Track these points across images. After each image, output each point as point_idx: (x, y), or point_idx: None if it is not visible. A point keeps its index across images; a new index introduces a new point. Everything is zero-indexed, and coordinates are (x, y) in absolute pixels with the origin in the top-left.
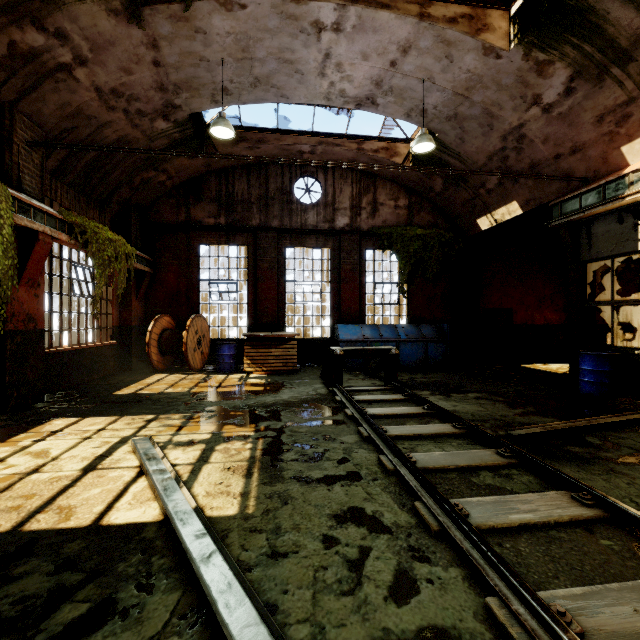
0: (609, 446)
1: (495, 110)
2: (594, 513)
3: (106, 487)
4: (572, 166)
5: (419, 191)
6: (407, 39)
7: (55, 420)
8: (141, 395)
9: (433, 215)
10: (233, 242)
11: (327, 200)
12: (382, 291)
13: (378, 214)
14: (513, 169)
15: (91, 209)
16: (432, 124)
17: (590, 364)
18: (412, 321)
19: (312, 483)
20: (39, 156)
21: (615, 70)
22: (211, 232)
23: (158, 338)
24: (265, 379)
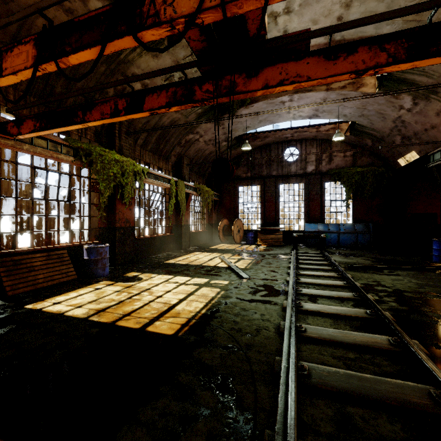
0: (388, 272)
1: (382, 112)
2: (337, 276)
3: (215, 262)
4: (435, 134)
5: (359, 145)
6: (324, 97)
7: (196, 252)
8: (218, 249)
9: (371, 158)
10: (254, 184)
11: (302, 158)
12: (335, 205)
13: (333, 162)
14: (406, 135)
15: (199, 178)
16: (352, 119)
17: (435, 246)
18: (355, 222)
19: (265, 267)
20: (188, 167)
21: (432, 96)
22: (244, 180)
23: (222, 229)
24: (265, 247)
